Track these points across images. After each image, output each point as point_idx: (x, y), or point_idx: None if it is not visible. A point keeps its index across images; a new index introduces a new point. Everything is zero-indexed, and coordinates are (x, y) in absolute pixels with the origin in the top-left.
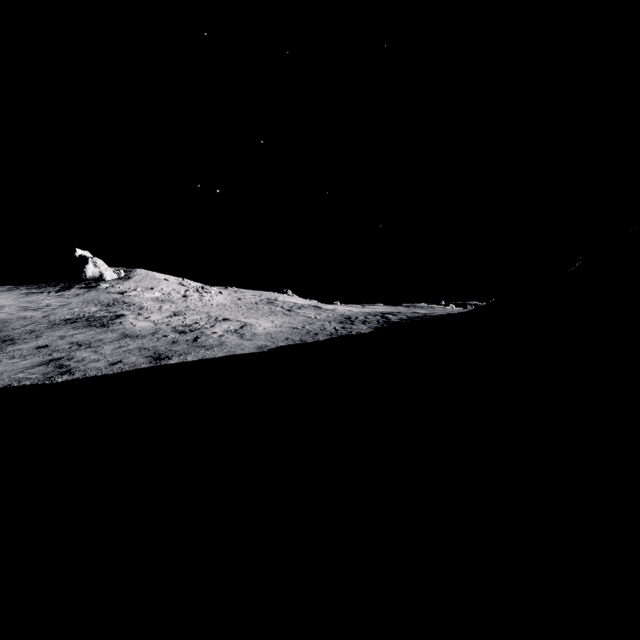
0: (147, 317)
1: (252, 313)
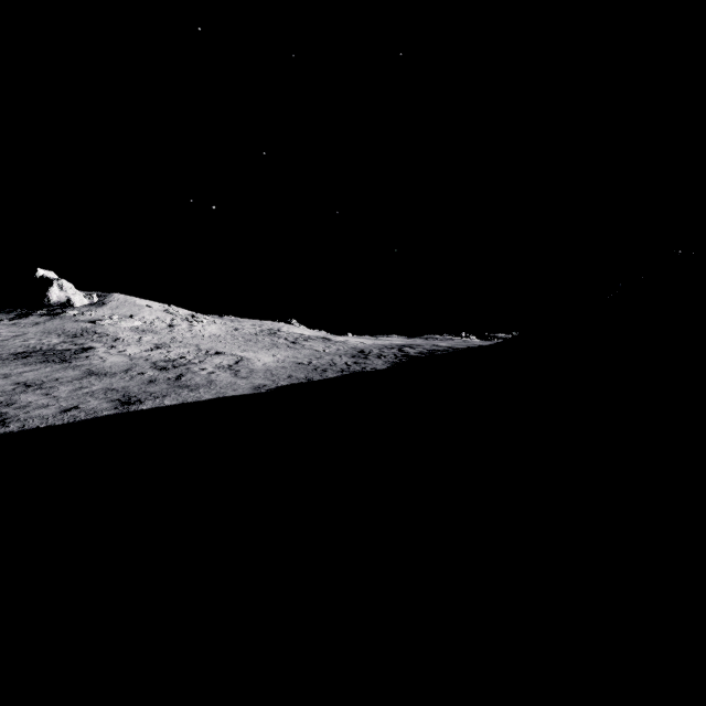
0: (122, 350)
1: (250, 346)
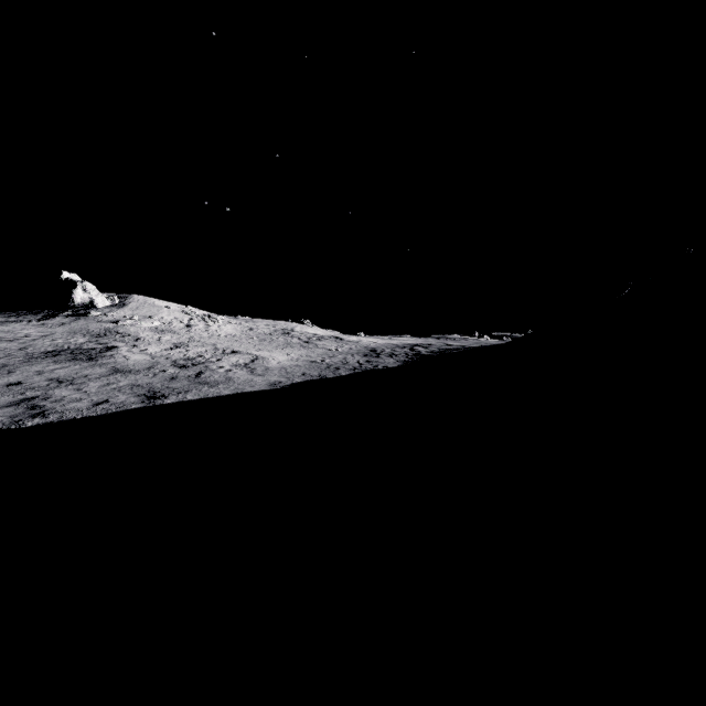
0: (143, 349)
1: (265, 345)
